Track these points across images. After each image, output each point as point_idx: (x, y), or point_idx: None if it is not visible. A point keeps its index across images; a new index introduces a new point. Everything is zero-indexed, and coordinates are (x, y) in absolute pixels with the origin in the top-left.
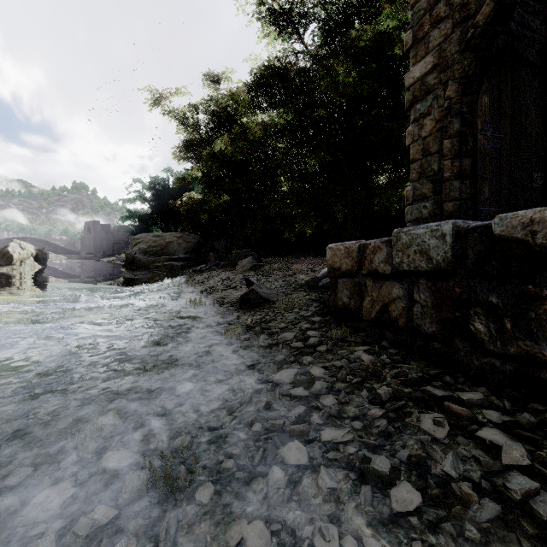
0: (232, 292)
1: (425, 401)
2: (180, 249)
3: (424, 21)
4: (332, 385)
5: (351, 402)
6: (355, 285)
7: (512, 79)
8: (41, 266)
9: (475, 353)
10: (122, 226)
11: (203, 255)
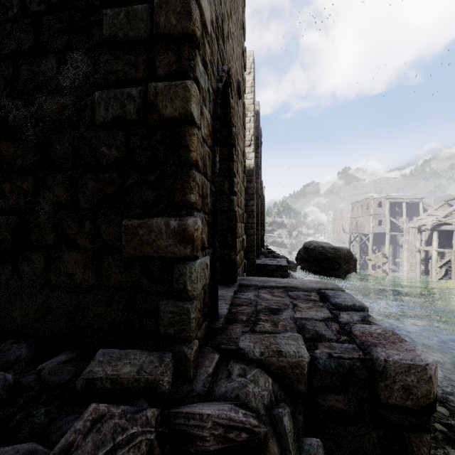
0: None
1: None
2: None
3: None
4: None
5: None
6: None
7: None
8: None
9: None
10: None
11: None
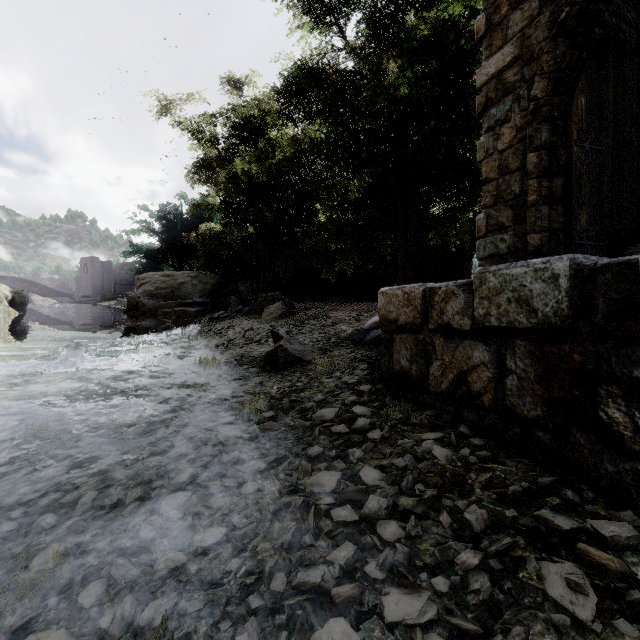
0: (255, 348)
1: (541, 535)
2: (195, 291)
3: (501, 1)
4: (393, 501)
5: (426, 534)
6: (419, 343)
7: (614, 77)
8: (18, 312)
9: (609, 454)
10: (126, 263)
11: (223, 298)
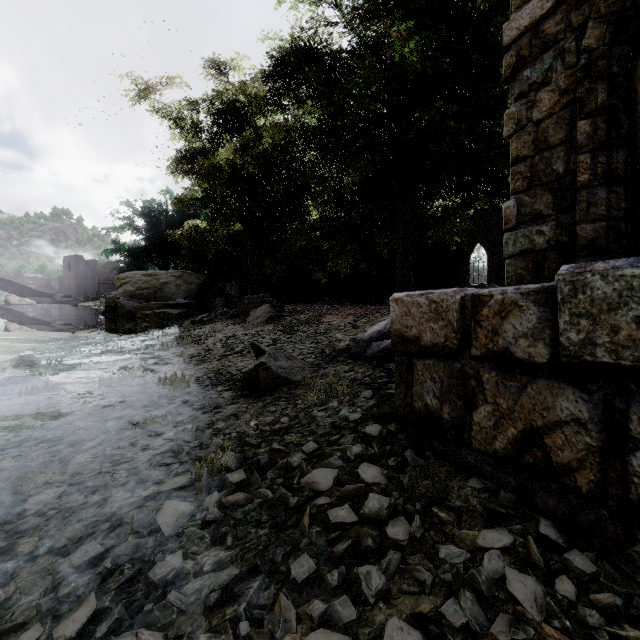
0: (234, 361)
1: None
2: (179, 292)
3: None
4: None
5: None
6: (454, 375)
7: None
8: None
9: None
10: (110, 262)
11: (209, 300)
